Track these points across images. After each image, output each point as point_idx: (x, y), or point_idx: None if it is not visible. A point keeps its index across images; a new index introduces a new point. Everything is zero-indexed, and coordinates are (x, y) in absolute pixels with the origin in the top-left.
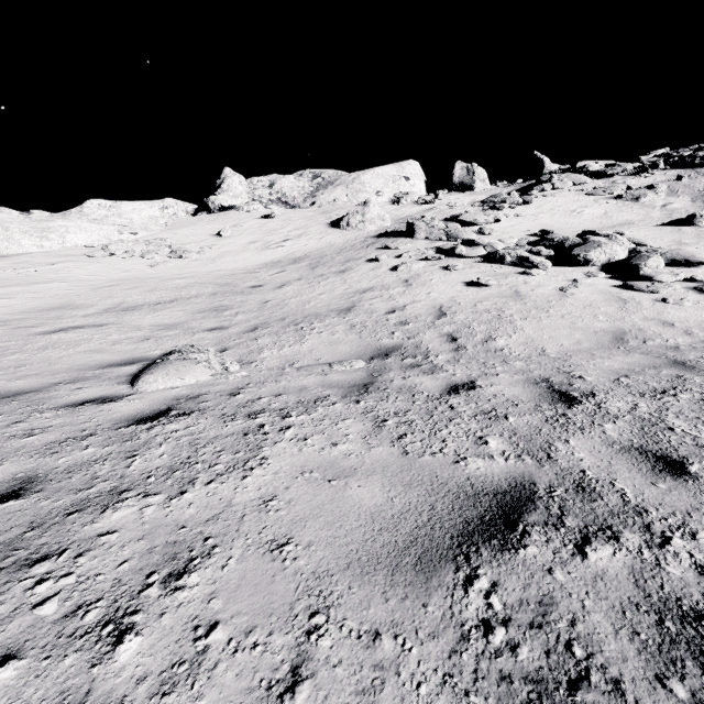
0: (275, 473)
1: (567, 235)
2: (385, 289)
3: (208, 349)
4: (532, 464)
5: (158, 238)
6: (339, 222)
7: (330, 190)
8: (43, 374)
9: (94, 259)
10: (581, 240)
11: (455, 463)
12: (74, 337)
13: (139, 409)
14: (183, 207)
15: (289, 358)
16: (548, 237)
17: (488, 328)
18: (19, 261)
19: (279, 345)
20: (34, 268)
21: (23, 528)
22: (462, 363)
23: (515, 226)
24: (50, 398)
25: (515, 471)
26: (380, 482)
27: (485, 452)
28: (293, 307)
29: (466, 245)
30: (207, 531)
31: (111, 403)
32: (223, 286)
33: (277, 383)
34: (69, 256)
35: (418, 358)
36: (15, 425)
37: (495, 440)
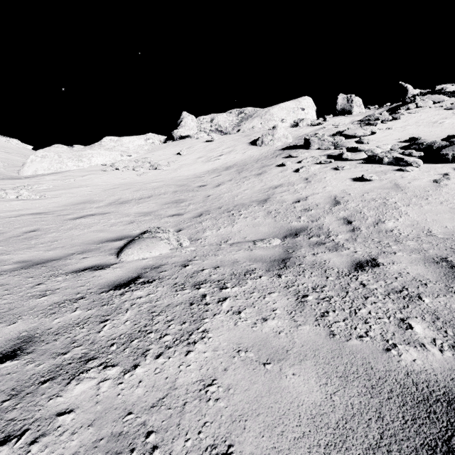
0: (214, 350)
1: (433, 140)
2: (291, 185)
3: (169, 229)
4: None
5: (143, 157)
6: (256, 141)
7: (250, 121)
8: (66, 247)
9: (106, 172)
10: (447, 142)
11: (387, 351)
12: (89, 221)
13: (118, 276)
14: (158, 138)
15: (224, 236)
16: (417, 142)
17: (377, 213)
18: (66, 175)
19: (217, 227)
20: (73, 179)
21: (4, 395)
22: (359, 242)
23: (387, 136)
24: (64, 265)
25: None
26: (314, 370)
27: (414, 339)
28: (226, 199)
29: (351, 152)
30: (150, 422)
31: (101, 270)
32: (181, 186)
33: (216, 256)
34: (93, 171)
35: (321, 237)
36: (37, 286)
37: (419, 324)
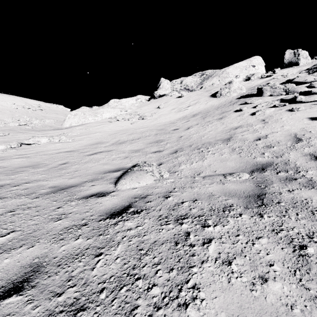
0: None
1: None
2: (249, 126)
3: (152, 164)
4: None
5: (134, 111)
6: (215, 94)
7: (210, 80)
8: (82, 176)
9: (111, 122)
10: None
11: None
12: (98, 156)
13: (114, 204)
14: (144, 98)
15: (196, 169)
16: None
17: None
18: (87, 125)
19: (190, 162)
20: (91, 128)
21: None
22: None
23: None
24: (79, 191)
25: None
26: None
27: None
28: (194, 139)
29: (304, 95)
30: None
31: (103, 197)
32: (160, 130)
33: (192, 189)
34: (103, 122)
35: (290, 172)
36: (57, 209)
37: None
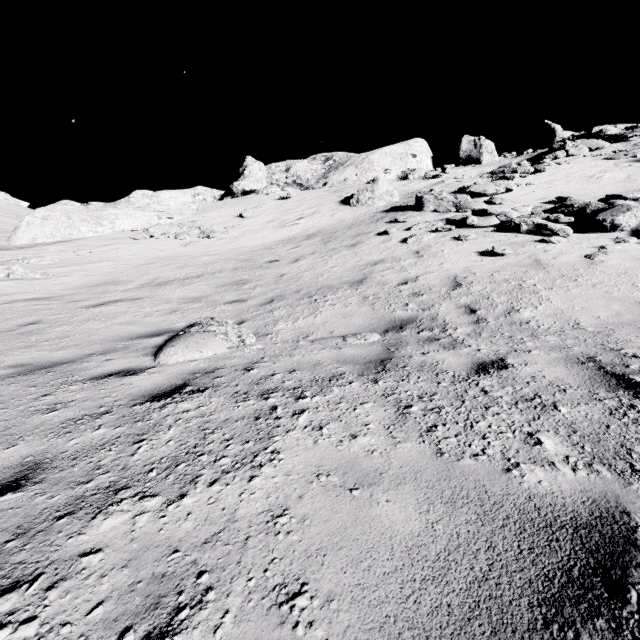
0: (287, 474)
1: (588, 201)
2: (396, 261)
3: (227, 321)
4: (614, 480)
5: (190, 220)
6: (349, 200)
7: (341, 171)
8: (81, 345)
9: (137, 241)
10: (605, 205)
11: (507, 472)
12: (113, 310)
13: (156, 384)
14: (211, 193)
15: (303, 330)
16: (566, 203)
17: (510, 299)
18: (78, 244)
19: (294, 318)
20: (89, 250)
21: (7, 535)
22: (485, 337)
23: (527, 194)
24: (80, 370)
25: (592, 489)
26: (413, 496)
27: (542, 457)
28: (306, 280)
29: (478, 215)
30: (202, 561)
31: (133, 376)
32: (244, 262)
33: (291, 357)
34: (117, 239)
35: (435, 330)
36: (43, 398)
37: (550, 439)
